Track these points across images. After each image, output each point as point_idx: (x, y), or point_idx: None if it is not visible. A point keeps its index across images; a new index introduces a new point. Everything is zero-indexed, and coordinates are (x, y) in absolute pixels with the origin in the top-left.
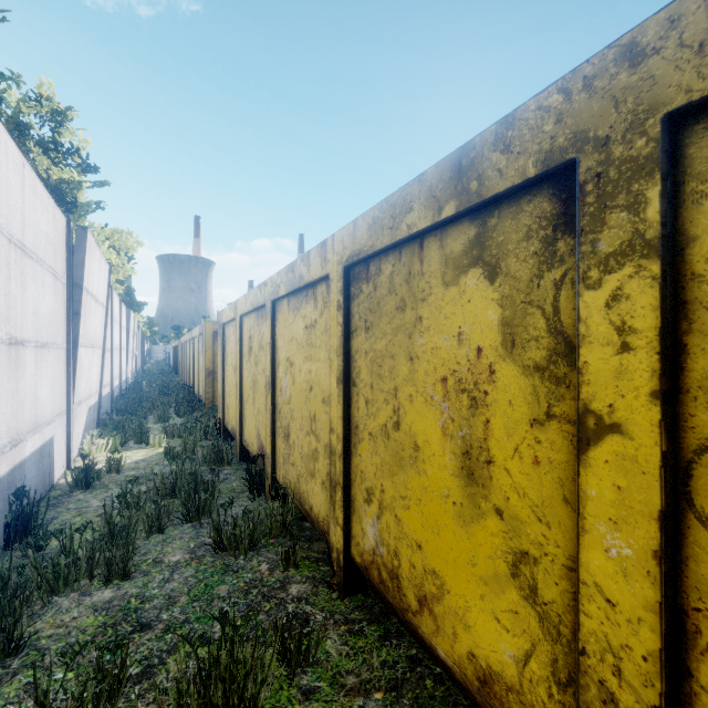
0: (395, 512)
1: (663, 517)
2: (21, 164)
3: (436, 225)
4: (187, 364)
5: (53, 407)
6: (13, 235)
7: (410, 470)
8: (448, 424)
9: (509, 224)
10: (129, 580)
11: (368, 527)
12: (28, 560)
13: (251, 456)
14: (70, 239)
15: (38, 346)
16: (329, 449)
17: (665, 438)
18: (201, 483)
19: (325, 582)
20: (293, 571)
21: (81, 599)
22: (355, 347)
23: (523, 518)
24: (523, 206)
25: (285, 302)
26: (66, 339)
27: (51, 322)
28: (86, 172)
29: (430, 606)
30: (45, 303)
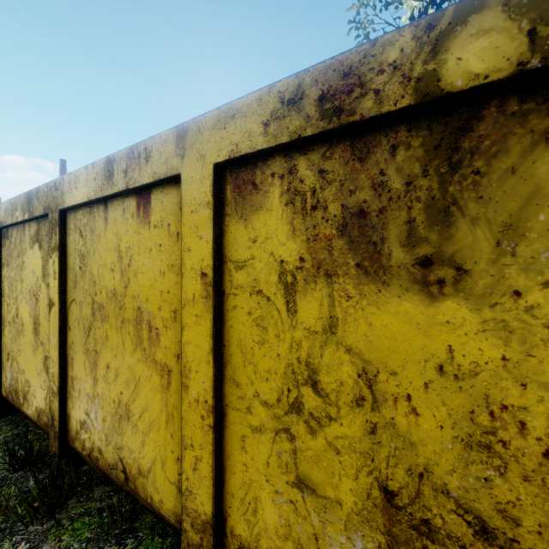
0: (17, 360)
1: (59, 329)
2: None
3: (24, 220)
4: None
5: None
6: None
7: (21, 336)
8: (31, 311)
9: (44, 228)
10: None
11: (8, 373)
12: None
13: None
14: None
15: None
16: None
17: (60, 305)
18: None
19: None
20: None
21: None
22: (3, 275)
23: (46, 343)
24: (46, 223)
25: None
26: None
27: None
28: None
29: (27, 397)
30: None
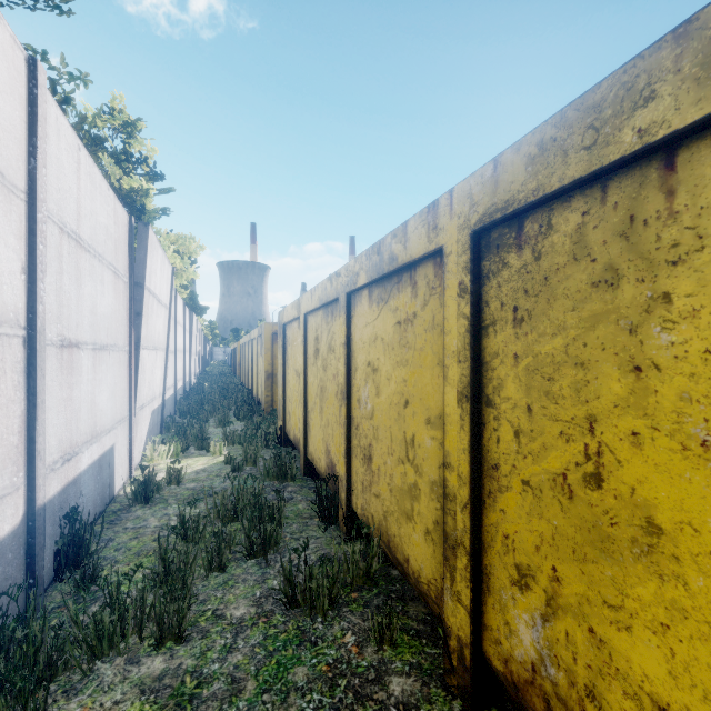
0: (589, 624)
1: None
2: (76, 146)
3: None
4: (246, 366)
5: (114, 413)
6: (66, 223)
7: (634, 565)
8: None
9: None
10: (185, 643)
11: (522, 625)
12: (67, 613)
13: (317, 471)
14: (132, 236)
15: (96, 349)
16: (438, 489)
17: None
18: (265, 507)
19: (442, 684)
20: (389, 651)
21: (127, 668)
22: (492, 349)
23: None
24: None
25: (366, 293)
26: (128, 340)
27: (111, 323)
28: (153, 180)
29: None
30: (105, 302)
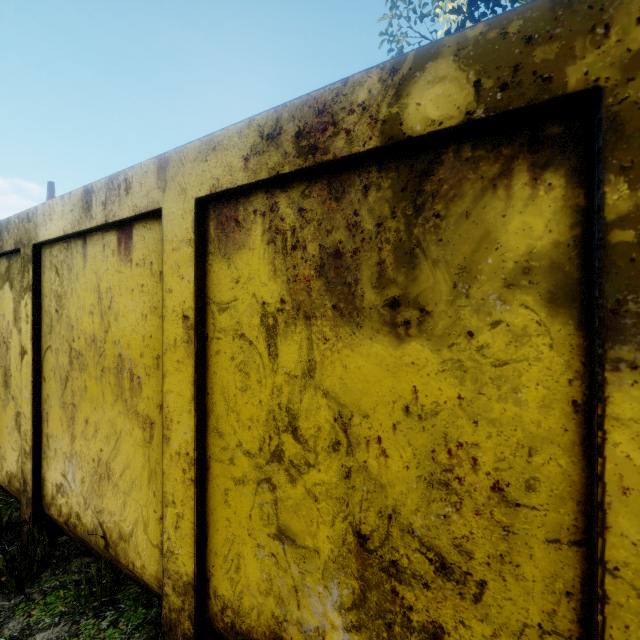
0: None
1: (33, 380)
2: None
3: None
4: None
5: None
6: None
7: None
8: (1, 360)
9: (15, 265)
10: None
11: None
12: None
13: None
14: None
15: None
16: None
17: (33, 353)
18: None
19: None
20: None
21: None
22: None
23: (18, 397)
24: (18, 259)
25: None
26: None
27: None
28: None
29: None
30: None
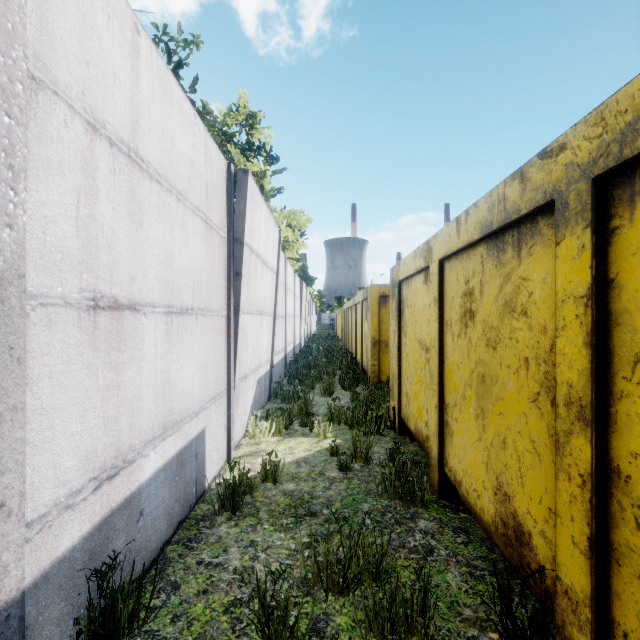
0: None
1: None
2: (130, 23)
3: None
4: (349, 330)
5: (204, 391)
6: (106, 125)
7: None
8: None
9: None
10: None
11: None
12: None
13: (461, 498)
14: (230, 185)
15: (172, 313)
16: None
17: None
18: (397, 592)
19: None
20: None
21: None
22: None
23: None
24: None
25: None
26: (227, 304)
27: (200, 281)
28: (270, 163)
29: None
30: (189, 255)
